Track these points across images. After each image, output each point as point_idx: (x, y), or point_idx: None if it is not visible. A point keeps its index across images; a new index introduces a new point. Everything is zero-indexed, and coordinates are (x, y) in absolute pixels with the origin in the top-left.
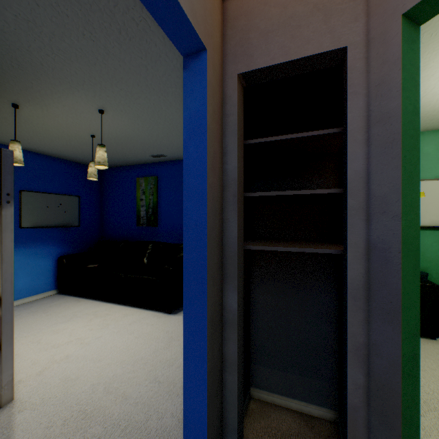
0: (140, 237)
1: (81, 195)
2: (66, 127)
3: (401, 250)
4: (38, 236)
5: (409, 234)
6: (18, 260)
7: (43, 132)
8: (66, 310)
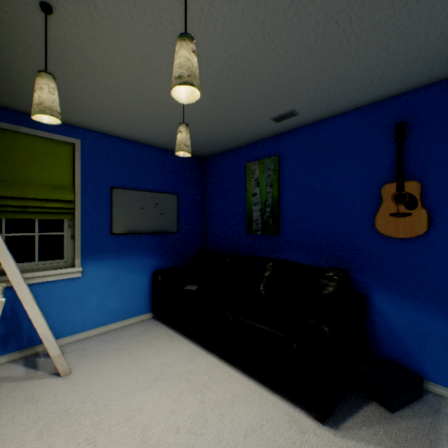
0: (251, 250)
1: (179, 192)
2: (141, 66)
3: None
4: (131, 244)
5: None
6: (109, 275)
7: (118, 91)
8: (153, 356)
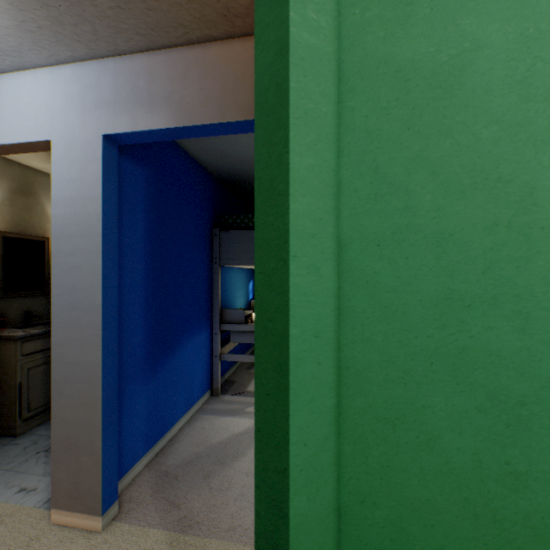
0: None
1: None
2: None
3: (255, 325)
4: None
5: (269, 300)
6: None
7: None
8: None
